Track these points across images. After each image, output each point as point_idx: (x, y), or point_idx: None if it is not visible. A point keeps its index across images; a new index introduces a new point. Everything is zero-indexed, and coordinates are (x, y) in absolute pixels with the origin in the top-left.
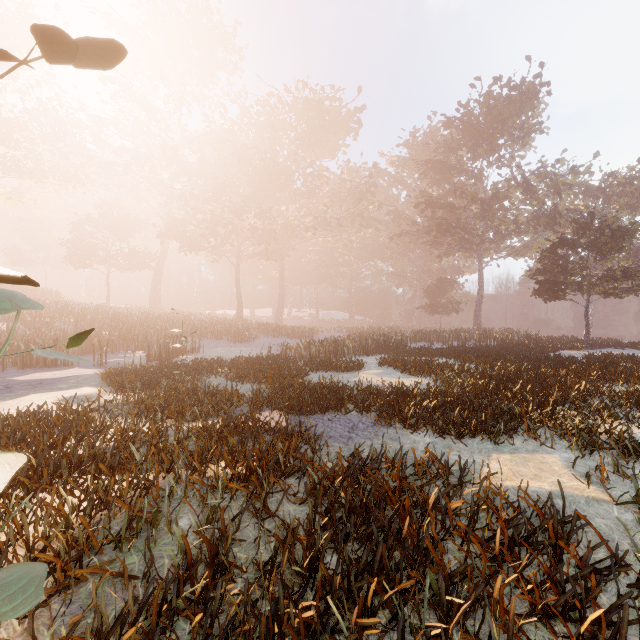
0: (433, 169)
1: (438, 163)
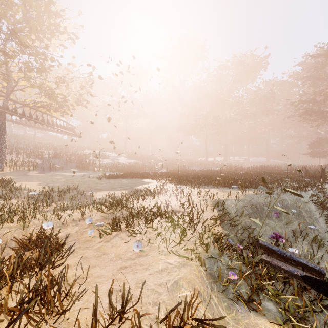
0: (309, 80)
1: (310, 78)
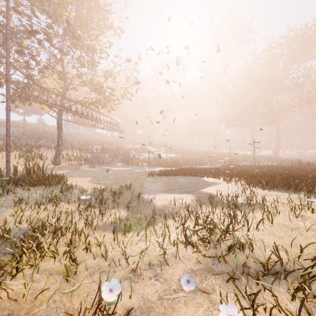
0: None
1: None
